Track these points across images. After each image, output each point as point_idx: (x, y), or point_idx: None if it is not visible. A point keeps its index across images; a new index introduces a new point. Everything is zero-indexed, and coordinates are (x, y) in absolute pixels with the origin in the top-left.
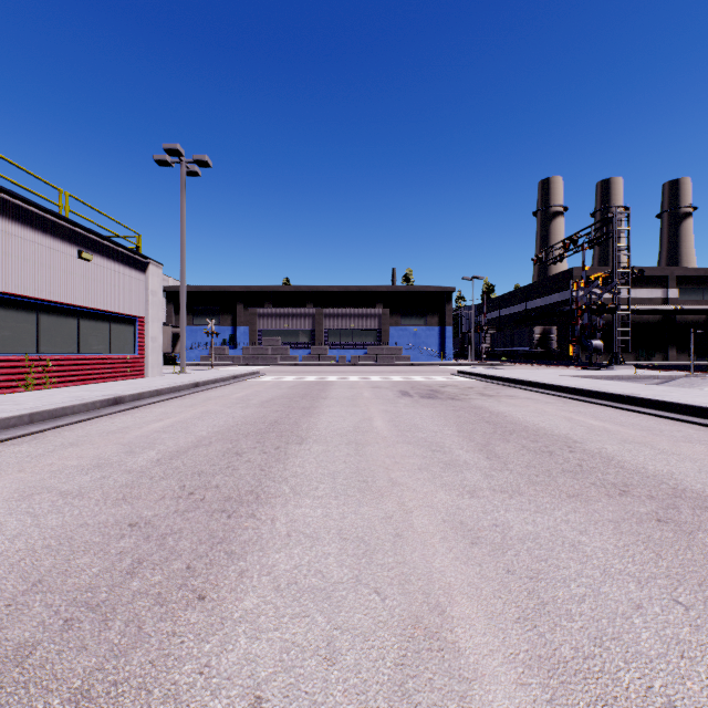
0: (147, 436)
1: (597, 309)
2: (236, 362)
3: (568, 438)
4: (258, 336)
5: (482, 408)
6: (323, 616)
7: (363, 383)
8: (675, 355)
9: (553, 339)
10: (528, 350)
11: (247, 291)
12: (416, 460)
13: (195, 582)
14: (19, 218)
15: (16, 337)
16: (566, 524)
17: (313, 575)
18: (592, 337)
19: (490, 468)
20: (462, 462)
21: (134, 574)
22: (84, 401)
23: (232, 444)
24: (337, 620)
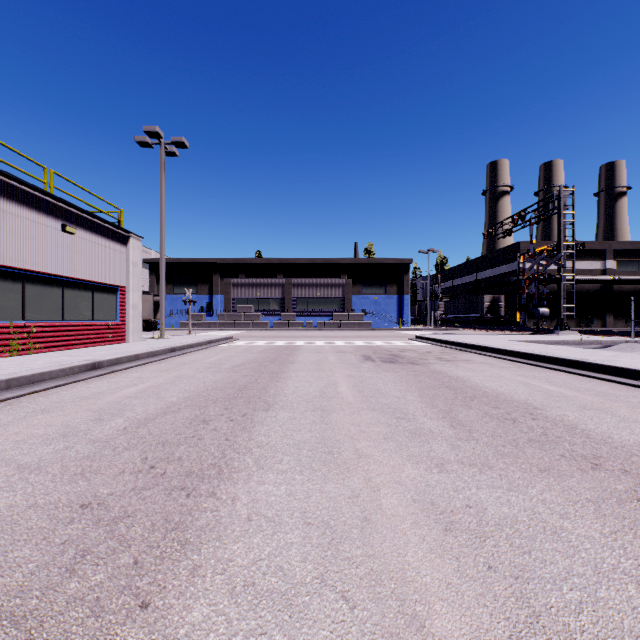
0: (119, 402)
1: (544, 279)
2: (212, 327)
3: (528, 404)
4: (232, 304)
5: (441, 373)
6: (282, 634)
7: (328, 347)
8: (613, 321)
9: (502, 306)
10: (478, 316)
11: (222, 263)
12: (381, 429)
13: (140, 583)
14: (4, 193)
15: (1, 306)
16: (544, 505)
17: (273, 574)
18: (539, 305)
19: (456, 437)
20: (427, 431)
21: (74, 572)
22: (62, 366)
23: (200, 410)
24: (299, 639)
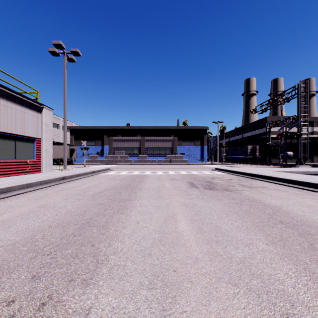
0: None
1: (290, 135)
2: (102, 163)
3: None
4: (113, 150)
5: (257, 201)
6: None
7: (165, 176)
8: (317, 159)
9: (257, 151)
10: (244, 157)
11: (108, 129)
12: None
13: None
14: None
15: None
16: None
17: None
18: (286, 150)
19: None
20: None
21: None
22: None
23: None
24: None
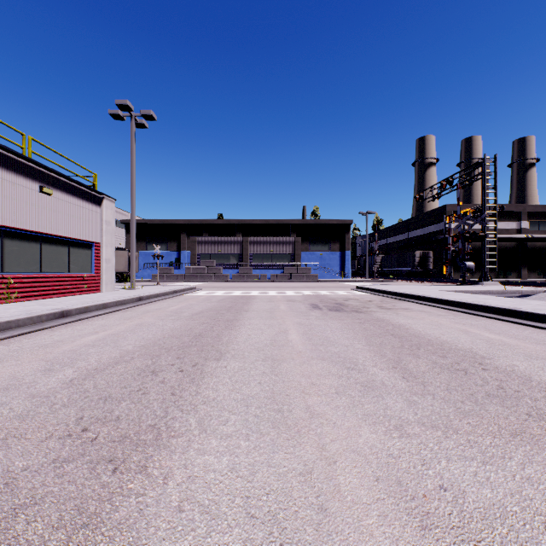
0: (75, 350)
1: (470, 236)
2: (179, 279)
3: (474, 353)
4: (197, 259)
5: (384, 321)
6: None
7: (280, 297)
8: (527, 274)
9: (430, 261)
10: (410, 269)
11: (189, 223)
12: (332, 381)
13: None
14: None
15: None
16: (532, 487)
17: None
18: (465, 260)
19: (410, 391)
20: (380, 384)
21: None
22: (30, 315)
23: (152, 360)
24: None
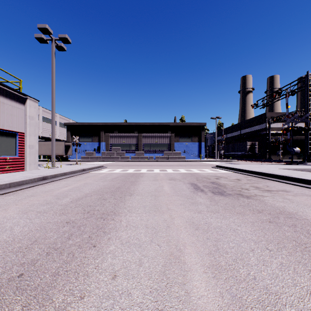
0: None
1: (298, 129)
2: (98, 159)
3: None
4: (110, 147)
5: (297, 217)
6: None
7: (162, 174)
8: None
9: (256, 148)
10: (243, 153)
11: (105, 125)
12: None
13: None
14: None
15: None
16: None
17: None
18: (292, 146)
19: None
20: None
21: None
22: None
23: None
24: None
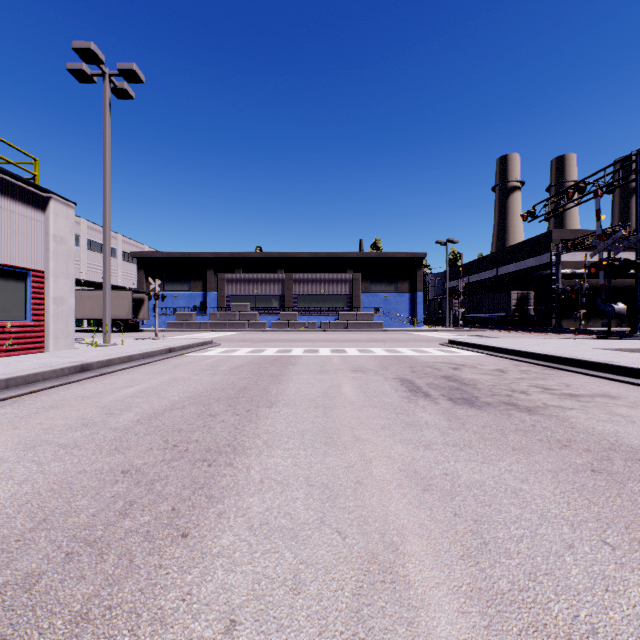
0: None
1: (622, 265)
2: (202, 328)
3: None
4: (226, 302)
5: None
6: None
7: (338, 360)
8: None
9: (531, 304)
10: (504, 316)
11: (217, 257)
12: None
13: None
14: None
15: None
16: None
17: None
18: (610, 300)
19: None
20: None
21: None
22: None
23: None
24: None
